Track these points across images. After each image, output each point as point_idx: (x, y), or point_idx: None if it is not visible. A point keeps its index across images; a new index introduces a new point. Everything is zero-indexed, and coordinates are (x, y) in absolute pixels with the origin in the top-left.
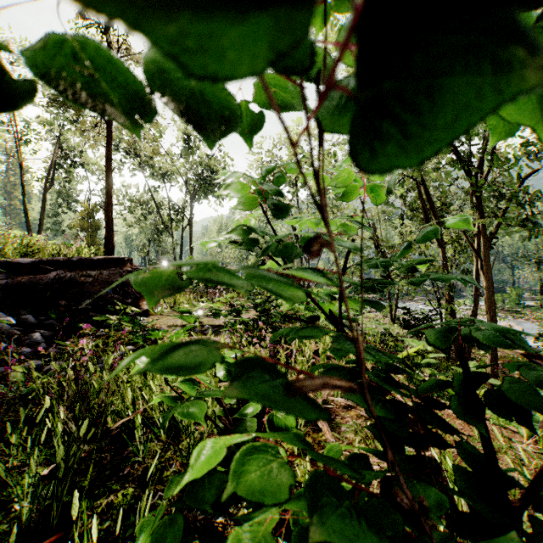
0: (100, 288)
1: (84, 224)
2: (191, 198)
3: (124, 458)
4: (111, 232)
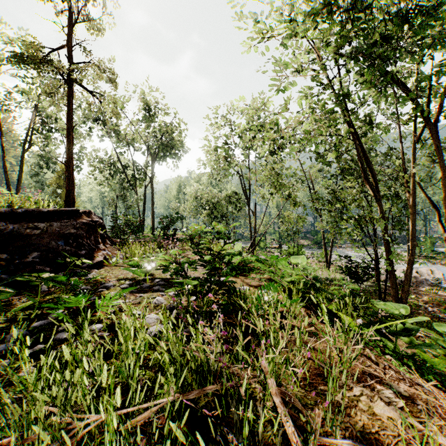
0: (50, 240)
1: (60, 182)
2: (152, 160)
3: None
4: (72, 186)
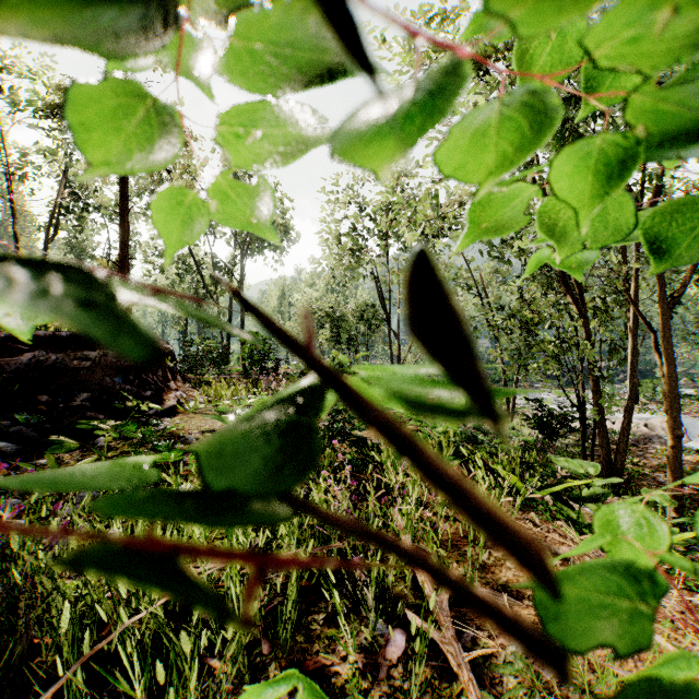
0: (104, 375)
1: None
2: (242, 253)
3: None
4: None
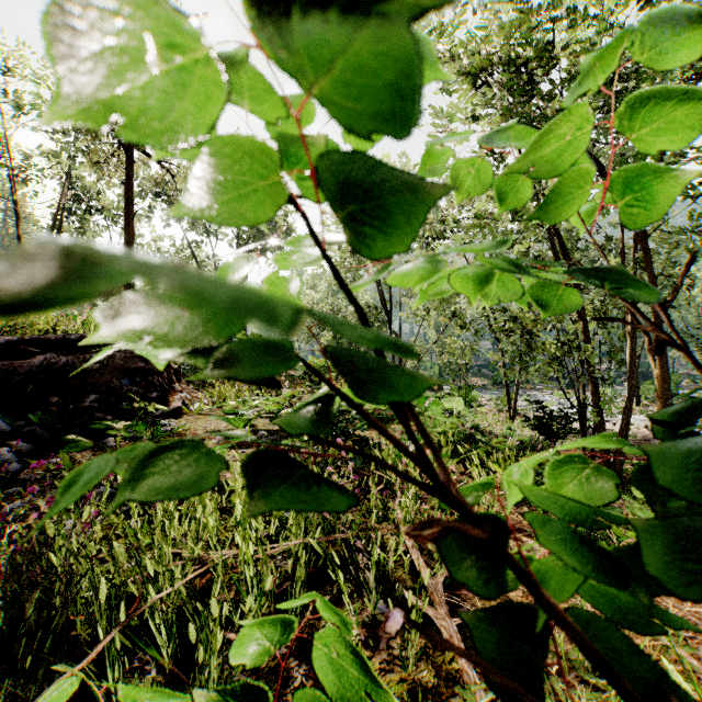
0: (111, 377)
1: None
2: None
3: None
4: None
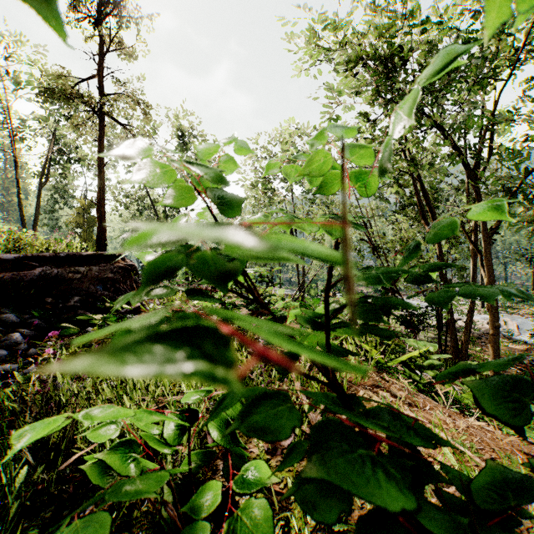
0: (89, 284)
1: (80, 220)
2: None
3: (88, 491)
4: (103, 228)
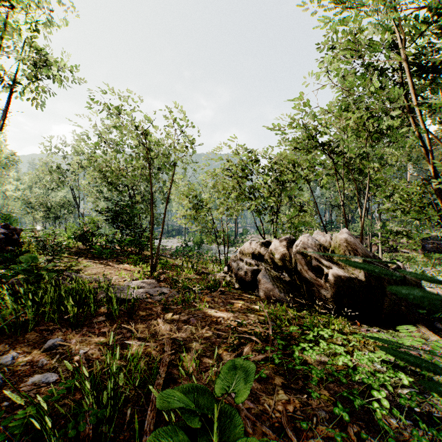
0: None
1: None
2: None
3: None
4: None
